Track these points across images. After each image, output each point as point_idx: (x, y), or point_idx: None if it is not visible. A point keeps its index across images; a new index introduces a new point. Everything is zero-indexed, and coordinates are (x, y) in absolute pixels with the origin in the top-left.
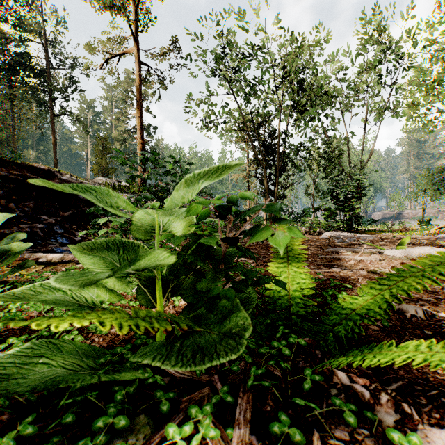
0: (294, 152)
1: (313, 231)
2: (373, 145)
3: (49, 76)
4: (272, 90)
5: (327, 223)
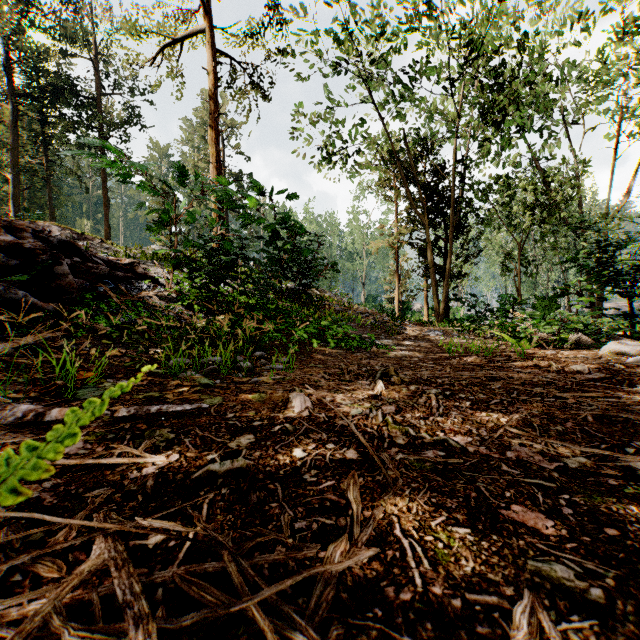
0: (483, 195)
1: (560, 338)
2: (632, 179)
3: (98, 105)
4: (444, 86)
5: (597, 322)
